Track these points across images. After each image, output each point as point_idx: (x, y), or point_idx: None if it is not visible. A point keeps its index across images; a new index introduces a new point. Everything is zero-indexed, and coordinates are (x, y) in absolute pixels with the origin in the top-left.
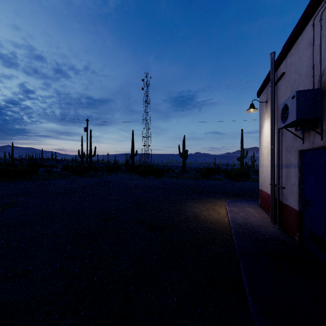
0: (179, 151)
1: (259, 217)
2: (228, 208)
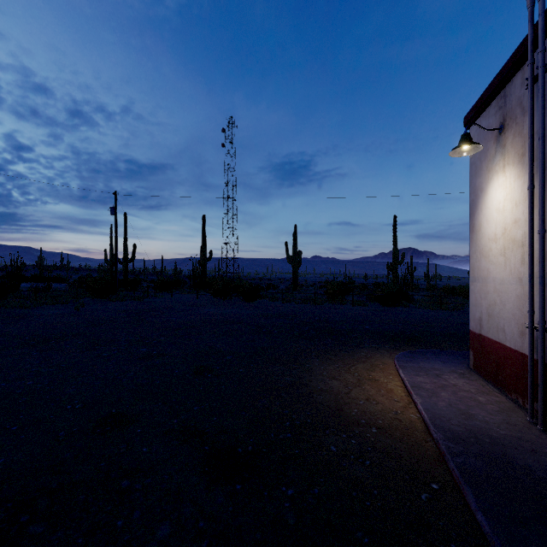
0: (287, 252)
1: (491, 406)
2: (408, 378)
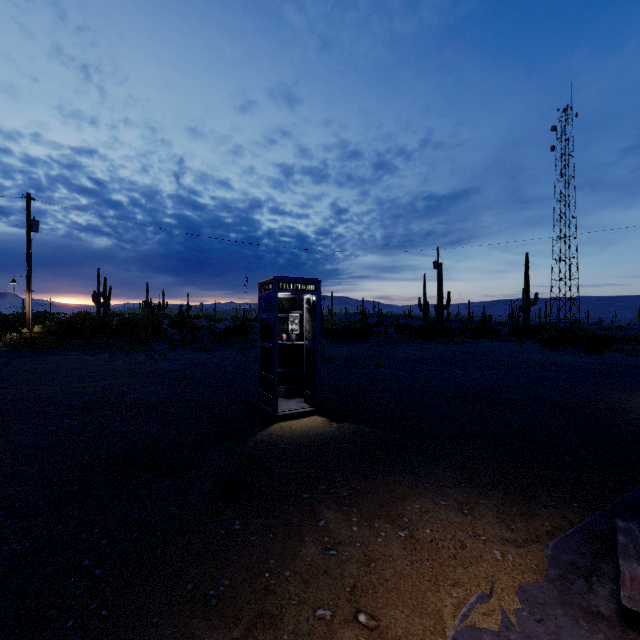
0: None
1: None
2: None
